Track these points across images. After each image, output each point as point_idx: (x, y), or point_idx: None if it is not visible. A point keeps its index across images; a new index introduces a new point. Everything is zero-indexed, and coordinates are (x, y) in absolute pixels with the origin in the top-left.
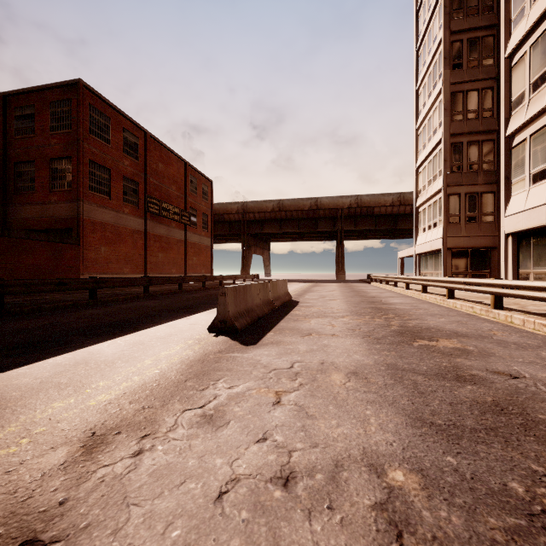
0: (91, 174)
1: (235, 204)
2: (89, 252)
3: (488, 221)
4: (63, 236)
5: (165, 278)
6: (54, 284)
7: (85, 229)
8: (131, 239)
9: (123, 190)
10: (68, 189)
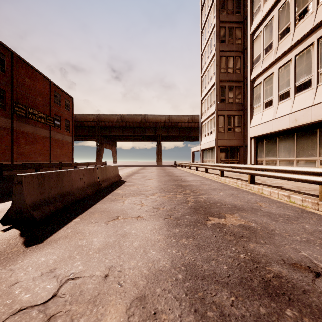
0: None
1: (92, 115)
2: None
3: (238, 131)
4: None
5: (21, 164)
6: None
7: None
8: None
9: None
10: None
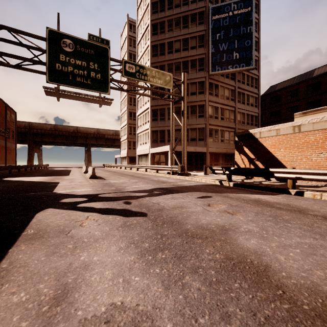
0: None
1: (23, 122)
2: None
3: None
4: None
5: (30, 165)
6: (16, 167)
7: None
8: None
9: None
10: None
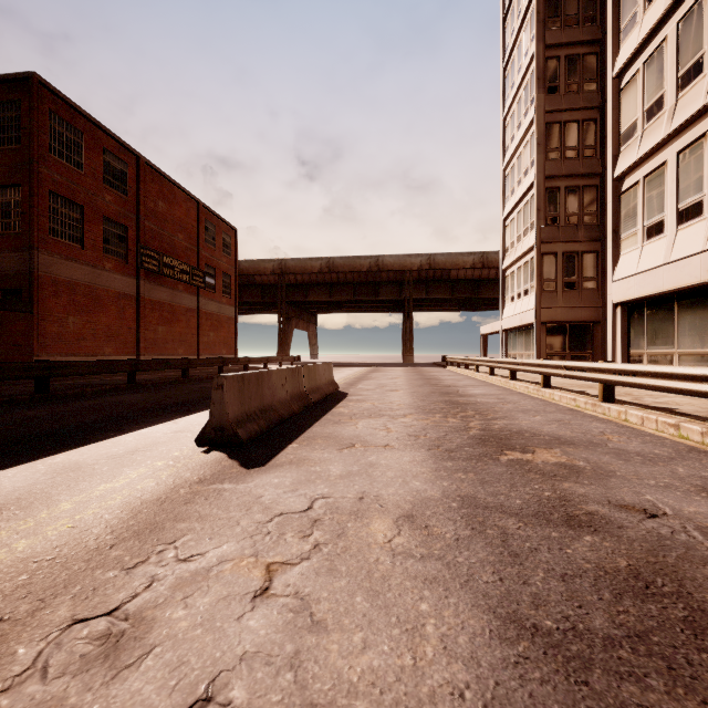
0: (52, 211)
1: (270, 262)
2: (48, 323)
3: (590, 288)
4: (5, 300)
5: (162, 361)
6: None
7: (43, 291)
8: (116, 306)
9: (103, 237)
10: (16, 232)
